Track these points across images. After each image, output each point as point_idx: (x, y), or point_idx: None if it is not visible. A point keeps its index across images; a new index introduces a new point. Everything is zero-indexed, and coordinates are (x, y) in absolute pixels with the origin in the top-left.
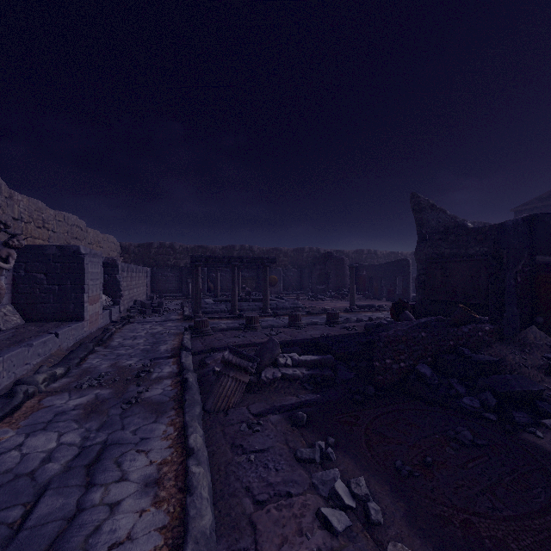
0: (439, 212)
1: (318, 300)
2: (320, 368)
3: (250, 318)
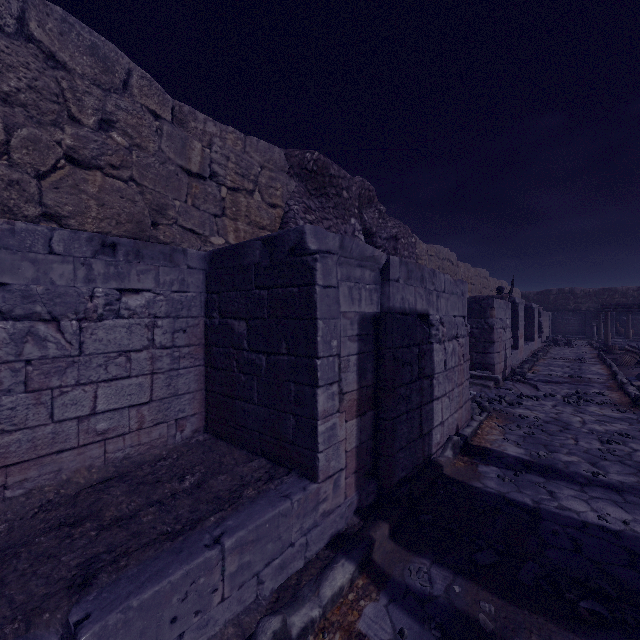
0: None
1: None
2: None
3: None
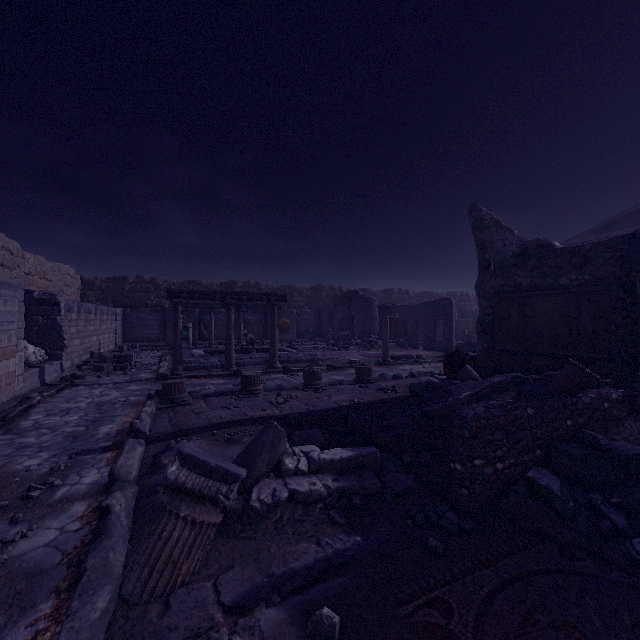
0: (505, 231)
1: (342, 349)
2: (357, 474)
3: (249, 379)
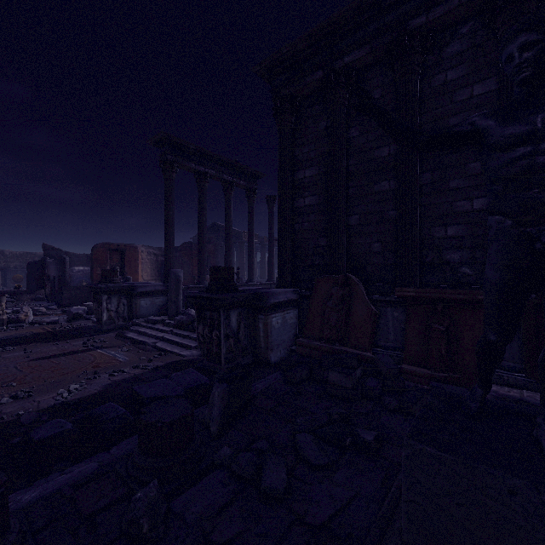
0: (58, 250)
1: None
2: None
3: None
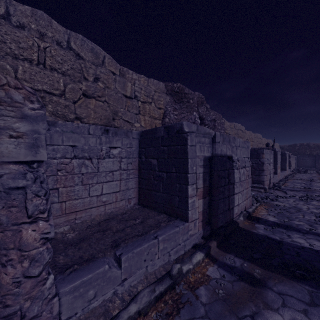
0: None
1: None
2: None
3: None
